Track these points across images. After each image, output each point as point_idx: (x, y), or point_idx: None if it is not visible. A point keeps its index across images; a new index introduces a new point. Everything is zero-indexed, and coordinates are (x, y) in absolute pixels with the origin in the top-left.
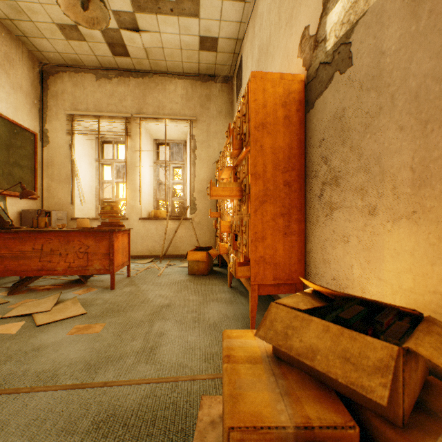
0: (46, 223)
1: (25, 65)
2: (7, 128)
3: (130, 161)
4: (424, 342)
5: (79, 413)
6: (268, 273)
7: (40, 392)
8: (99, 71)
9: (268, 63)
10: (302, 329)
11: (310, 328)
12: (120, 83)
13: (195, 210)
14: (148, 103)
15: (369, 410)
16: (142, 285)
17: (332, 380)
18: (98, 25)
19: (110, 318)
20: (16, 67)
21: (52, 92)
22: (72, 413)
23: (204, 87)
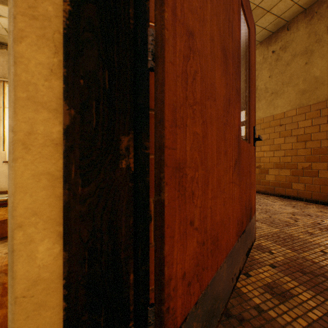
0: None
1: None
2: None
3: None
4: (6, 208)
5: None
6: None
7: None
8: None
9: None
10: None
11: None
12: None
13: None
14: None
15: None
16: None
17: None
18: None
19: None
20: None
21: None
22: None
23: None
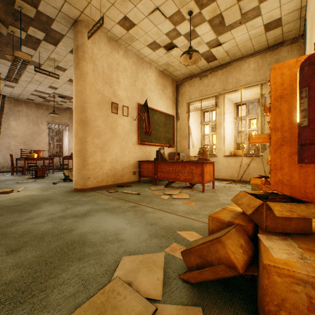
0: (177, 158)
1: (170, 86)
2: (164, 117)
3: (218, 121)
4: (279, 204)
5: (181, 221)
6: (285, 191)
7: (172, 214)
8: (201, 74)
9: (312, 33)
10: (243, 198)
11: (245, 197)
12: (212, 77)
13: (265, 150)
14: (228, 83)
15: (260, 227)
16: (218, 193)
17: (253, 218)
18: (196, 61)
19: (198, 202)
20: (167, 88)
21: (180, 93)
22: (179, 221)
23: (272, 55)
